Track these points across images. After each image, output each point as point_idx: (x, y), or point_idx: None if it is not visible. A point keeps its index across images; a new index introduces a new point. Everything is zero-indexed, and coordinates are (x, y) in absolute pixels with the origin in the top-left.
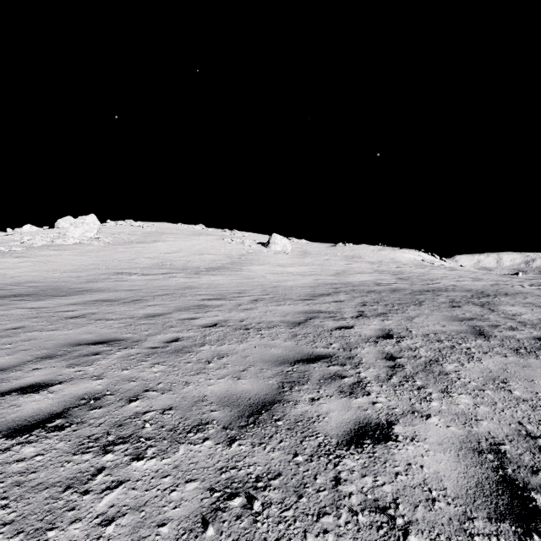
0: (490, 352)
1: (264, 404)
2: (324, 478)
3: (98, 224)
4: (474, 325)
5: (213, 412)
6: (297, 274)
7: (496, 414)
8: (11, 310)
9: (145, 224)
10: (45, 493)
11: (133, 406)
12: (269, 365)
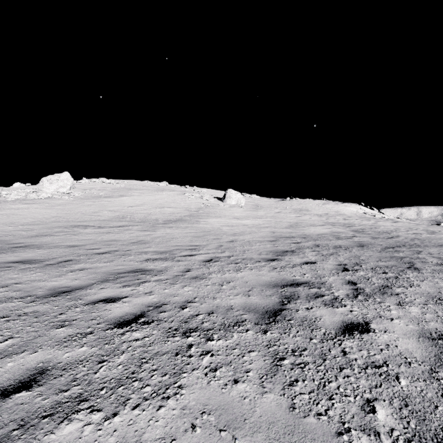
0: None
1: None
2: None
3: (71, 180)
4: None
5: None
6: (252, 226)
7: None
8: None
9: (116, 181)
10: None
11: None
12: None
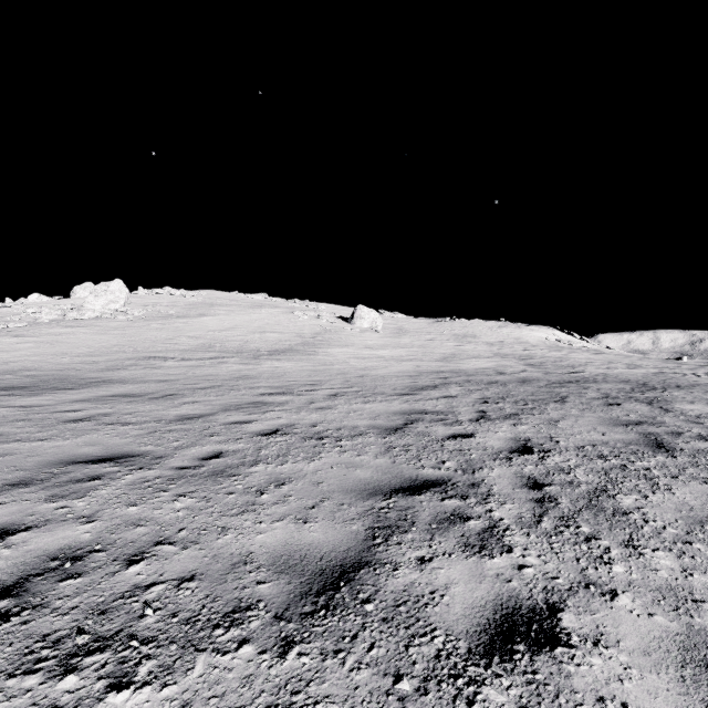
0: (682, 475)
1: (343, 569)
2: None
3: (126, 292)
4: (647, 433)
5: (260, 586)
6: (390, 359)
7: None
8: None
9: (189, 292)
10: None
11: (133, 572)
12: (352, 498)
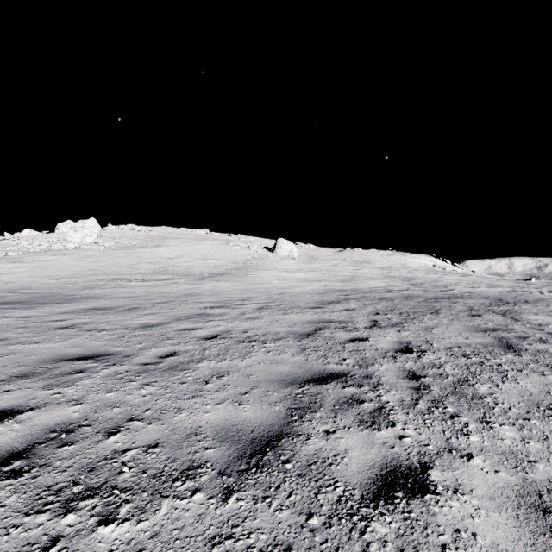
0: (525, 369)
1: (269, 439)
2: None
3: (98, 228)
4: (500, 337)
5: (207, 451)
6: (304, 280)
7: (551, 453)
8: None
9: (148, 228)
10: None
11: (112, 441)
12: (275, 386)
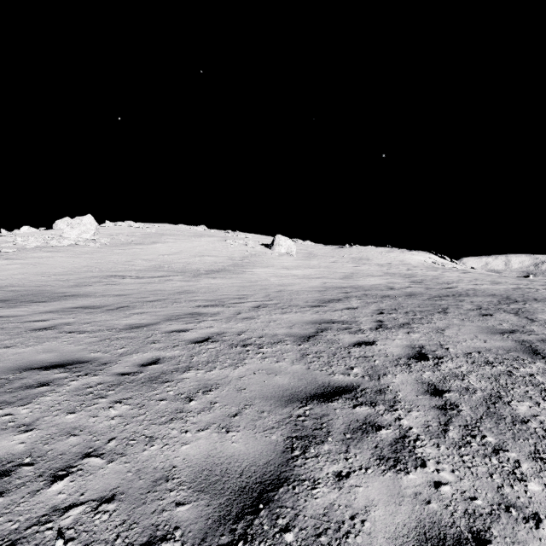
0: None
1: (262, 487)
2: None
3: (95, 225)
4: (521, 340)
5: (179, 508)
6: (302, 277)
7: None
8: None
9: (145, 225)
10: None
11: (55, 491)
12: (271, 405)
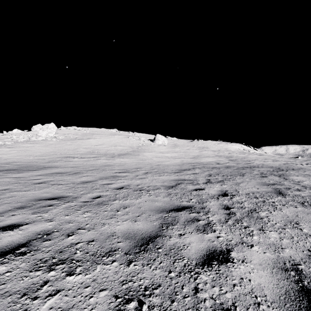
0: (287, 204)
1: (150, 238)
2: (188, 288)
3: (56, 128)
4: (276, 188)
5: (119, 243)
6: (170, 157)
7: (294, 244)
8: (2, 179)
9: (83, 128)
10: (9, 298)
11: (70, 239)
12: (154, 213)
